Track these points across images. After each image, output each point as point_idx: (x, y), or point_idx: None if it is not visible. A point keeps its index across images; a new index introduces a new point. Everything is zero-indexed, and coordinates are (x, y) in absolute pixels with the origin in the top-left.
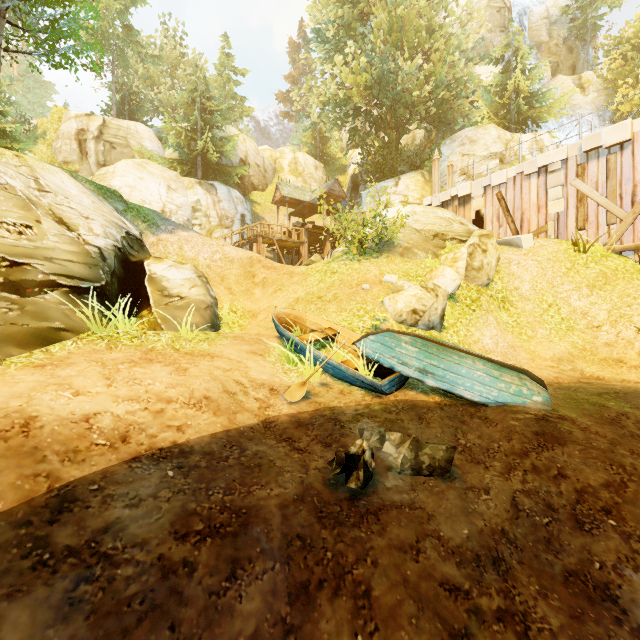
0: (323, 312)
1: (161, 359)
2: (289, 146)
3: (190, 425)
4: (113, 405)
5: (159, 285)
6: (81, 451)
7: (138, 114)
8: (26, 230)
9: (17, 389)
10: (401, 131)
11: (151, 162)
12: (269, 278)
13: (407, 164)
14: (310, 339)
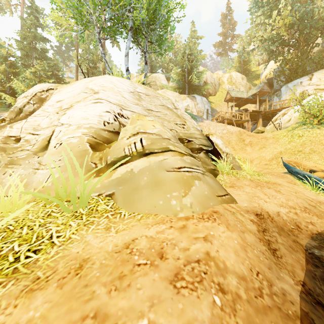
0: (309, 160)
1: (261, 185)
2: (220, 70)
3: (314, 222)
4: (279, 208)
5: (218, 147)
6: (292, 231)
7: (154, 70)
8: (184, 126)
9: (244, 198)
10: (311, 45)
11: (167, 90)
12: (253, 141)
13: (318, 65)
14: (321, 176)
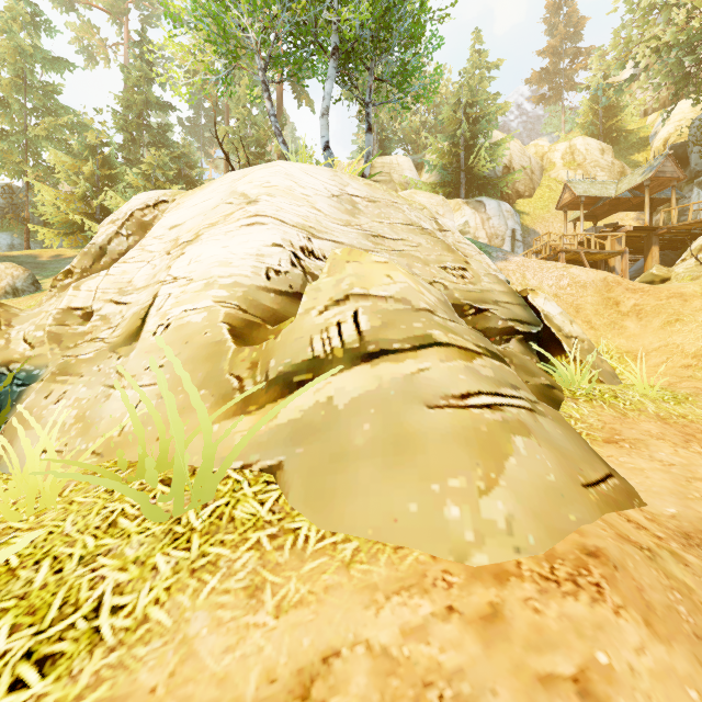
0: None
1: (697, 434)
2: (544, 137)
3: None
4: None
5: (554, 324)
6: None
7: (387, 149)
8: (464, 273)
9: (660, 482)
10: None
11: (418, 191)
12: (644, 305)
13: None
14: None
